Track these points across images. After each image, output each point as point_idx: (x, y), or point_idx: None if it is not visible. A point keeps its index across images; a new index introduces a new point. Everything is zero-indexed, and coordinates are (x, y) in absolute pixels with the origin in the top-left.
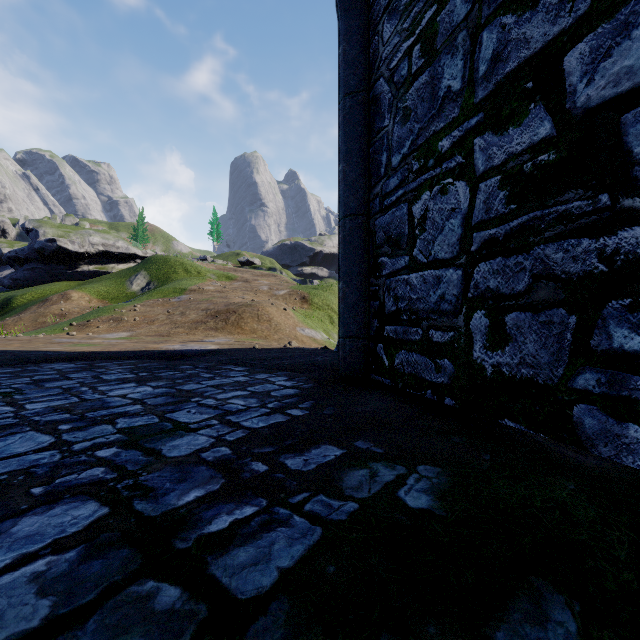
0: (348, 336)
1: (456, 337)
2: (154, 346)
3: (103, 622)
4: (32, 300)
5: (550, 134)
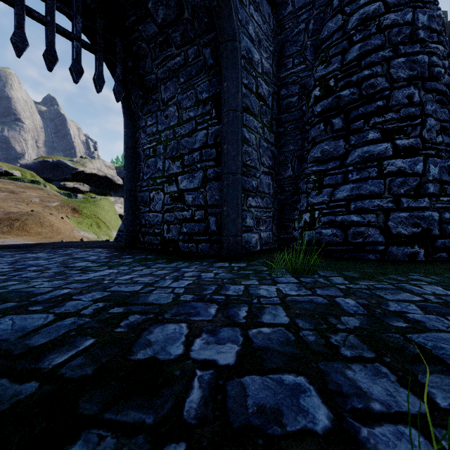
0: (128, 232)
1: (161, 231)
2: None
3: (109, 264)
4: None
5: (176, 190)
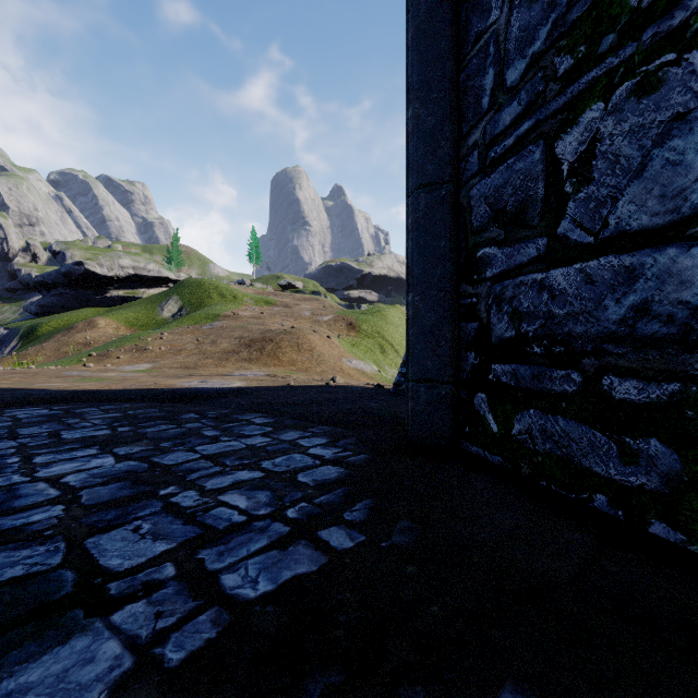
0: (423, 379)
1: (690, 395)
2: (167, 382)
3: None
4: (58, 328)
5: None
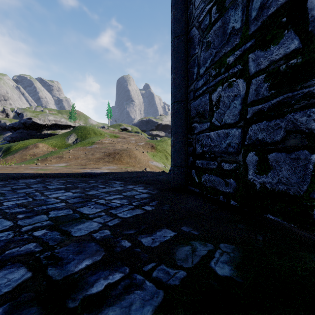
0: (176, 166)
1: (237, 167)
2: (77, 170)
3: None
4: (20, 147)
5: (298, 47)
